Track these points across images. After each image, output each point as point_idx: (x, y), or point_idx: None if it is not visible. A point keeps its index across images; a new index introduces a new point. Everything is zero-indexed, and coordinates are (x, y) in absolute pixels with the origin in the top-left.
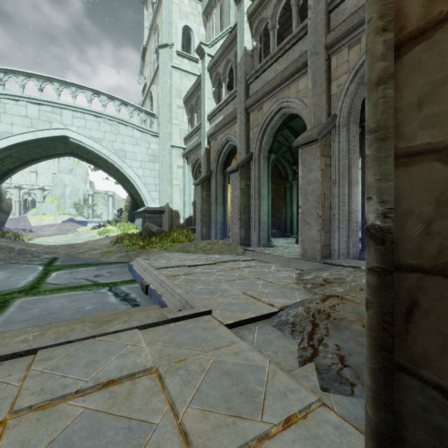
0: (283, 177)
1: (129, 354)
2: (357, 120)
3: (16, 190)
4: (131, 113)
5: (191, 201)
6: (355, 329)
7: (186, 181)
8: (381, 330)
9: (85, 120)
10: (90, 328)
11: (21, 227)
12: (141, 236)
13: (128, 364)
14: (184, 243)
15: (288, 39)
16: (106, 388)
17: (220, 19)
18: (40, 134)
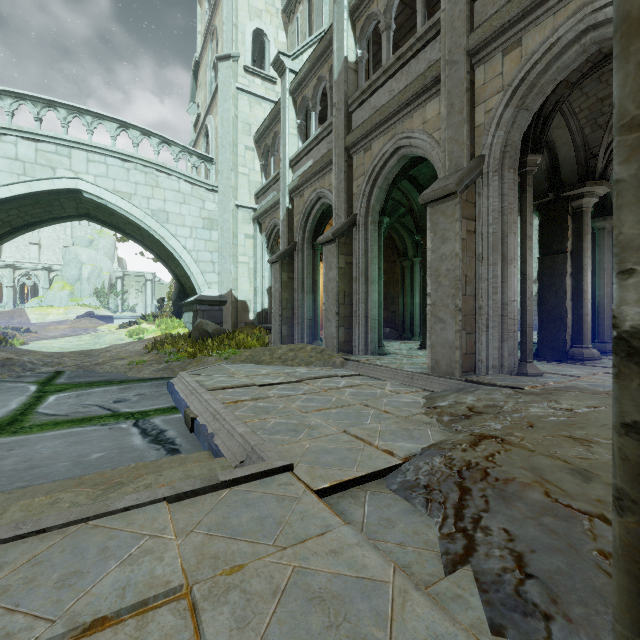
0: (400, 252)
1: (143, 557)
2: (515, 163)
3: (9, 271)
4: (176, 156)
5: (265, 287)
6: (533, 499)
7: (258, 258)
8: None
9: (107, 165)
10: (87, 498)
11: (15, 324)
12: (191, 338)
13: (138, 579)
14: (254, 350)
15: (409, 43)
16: (89, 636)
17: (309, 20)
18: (38, 186)
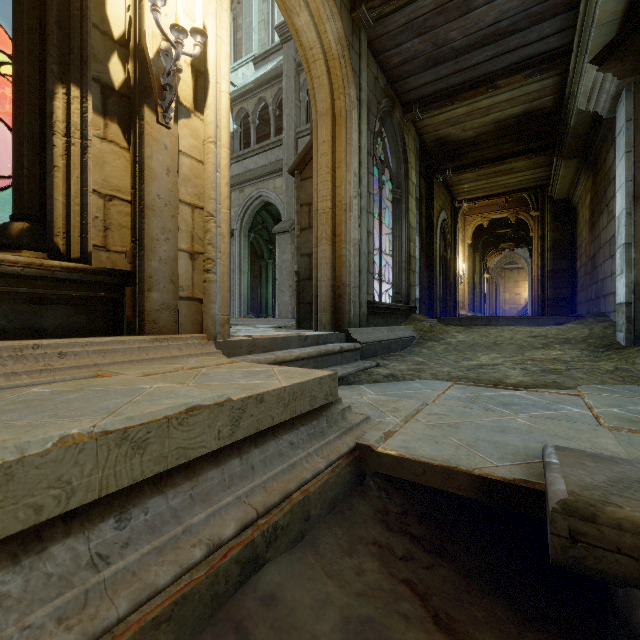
0: (258, 255)
1: None
2: None
3: None
4: None
5: None
6: None
7: None
8: (298, 295)
9: None
10: None
11: None
12: None
13: None
14: None
15: (267, 143)
16: None
17: None
18: None
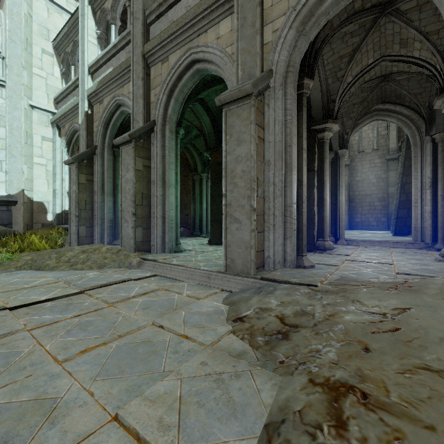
0: (191, 168)
1: None
2: (295, 83)
3: None
4: None
5: (66, 190)
6: None
7: (57, 161)
8: None
9: None
10: None
11: None
12: None
13: None
14: (40, 253)
15: None
16: None
17: None
18: None
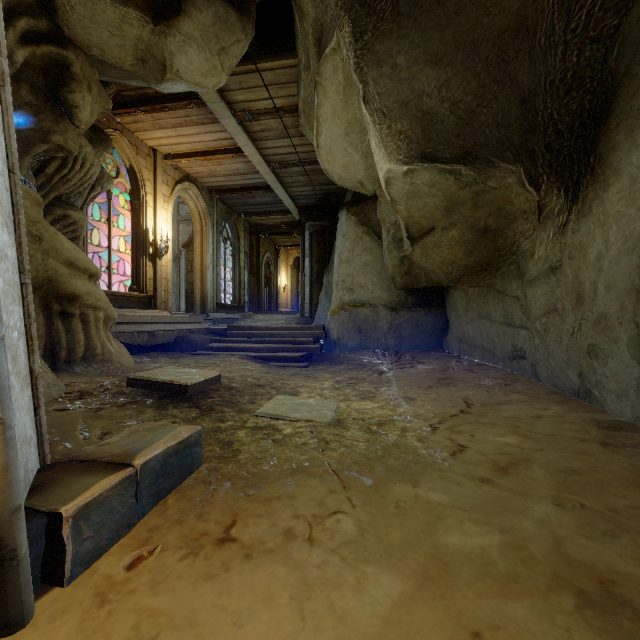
0: None
1: None
2: None
3: None
4: None
5: None
6: None
7: None
8: (186, 300)
9: None
10: None
11: None
12: None
13: None
14: None
15: None
16: None
17: None
18: None
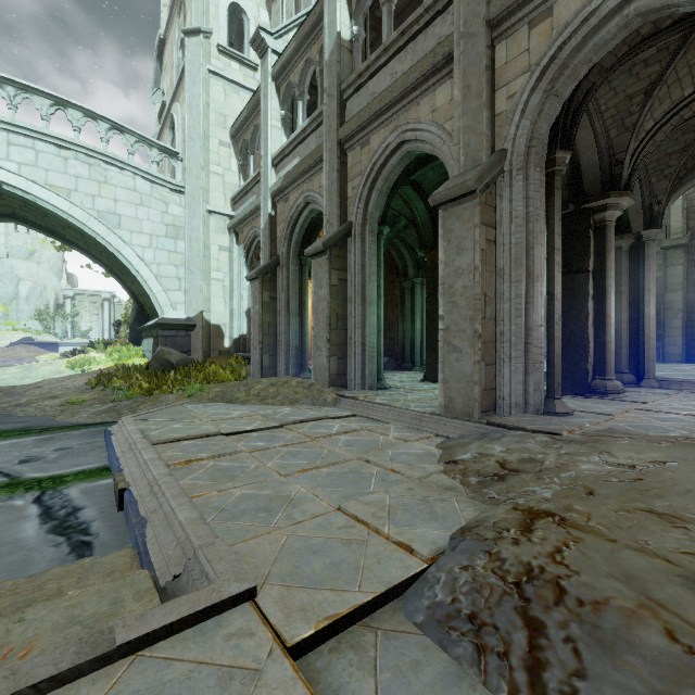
0: (399, 271)
1: None
2: (542, 161)
3: None
4: (131, 146)
5: (244, 309)
6: (652, 647)
7: (235, 274)
8: None
9: (36, 151)
10: None
11: None
12: (149, 370)
13: None
14: (227, 385)
15: (416, 14)
16: None
17: None
18: None
